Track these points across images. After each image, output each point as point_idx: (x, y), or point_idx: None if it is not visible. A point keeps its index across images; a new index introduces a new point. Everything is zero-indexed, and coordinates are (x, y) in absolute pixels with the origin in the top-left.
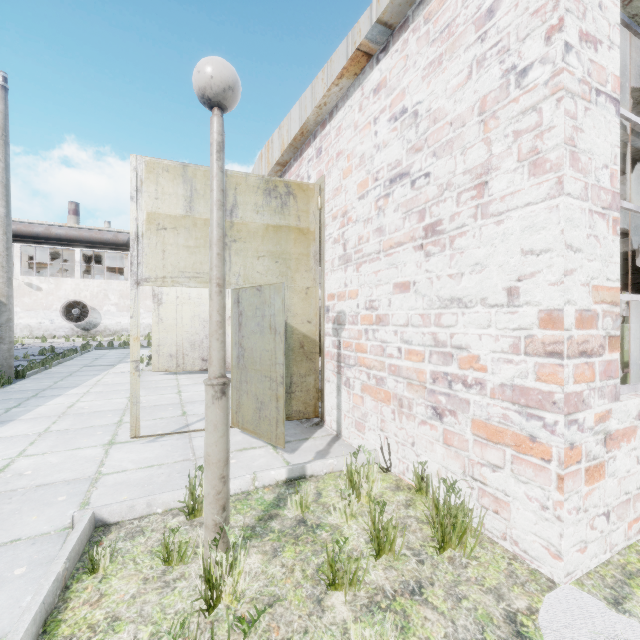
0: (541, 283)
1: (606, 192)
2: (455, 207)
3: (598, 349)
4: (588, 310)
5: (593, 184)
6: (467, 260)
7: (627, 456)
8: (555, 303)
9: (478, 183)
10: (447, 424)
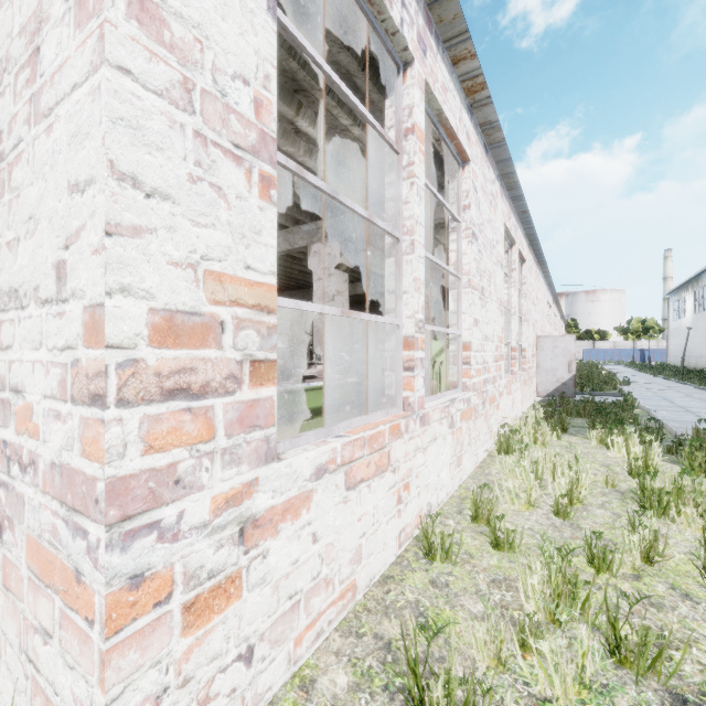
0: (85, 250)
1: (245, 123)
2: (12, 104)
3: (223, 383)
4: (194, 313)
5: (209, 92)
6: (22, 211)
7: (293, 540)
8: (97, 291)
9: (32, 52)
10: (6, 546)
